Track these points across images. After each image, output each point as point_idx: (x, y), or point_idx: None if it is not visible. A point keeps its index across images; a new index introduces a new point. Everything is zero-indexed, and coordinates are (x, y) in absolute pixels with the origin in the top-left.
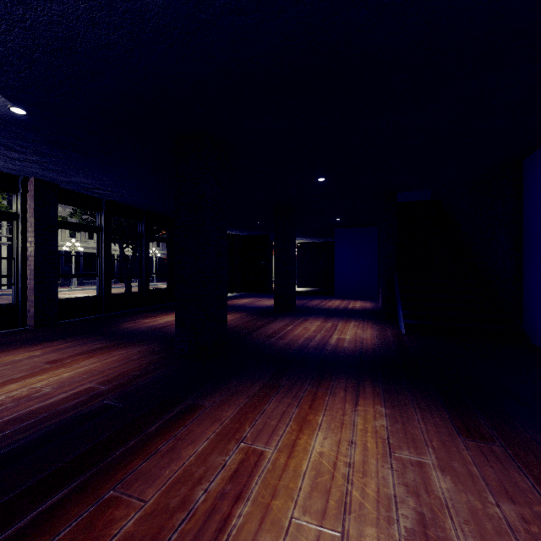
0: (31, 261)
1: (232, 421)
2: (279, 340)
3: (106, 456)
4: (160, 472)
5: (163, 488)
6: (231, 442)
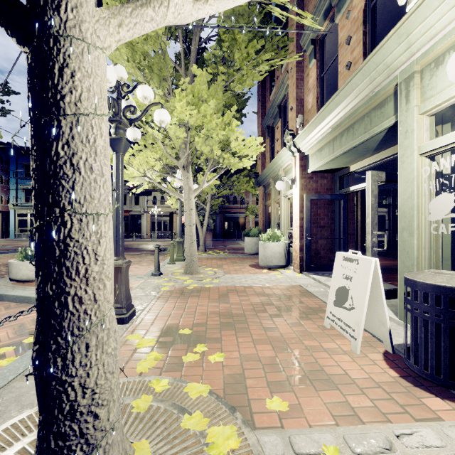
0: (359, 223)
1: None
2: None
3: (394, 272)
4: None
5: None
6: None
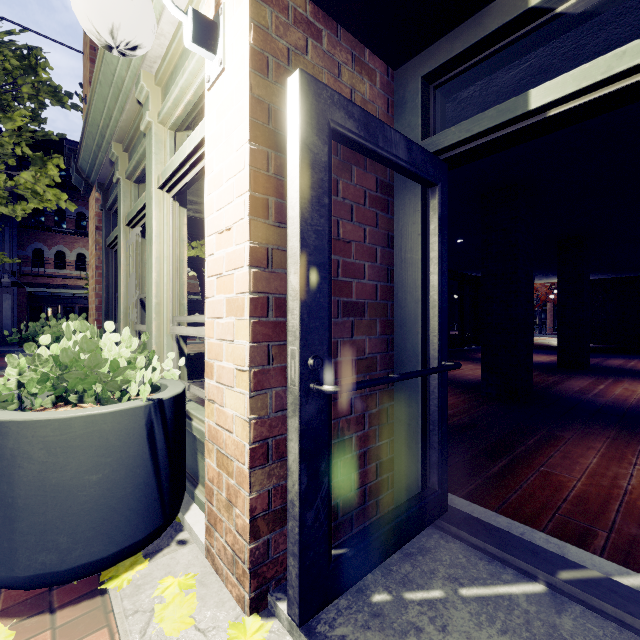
0: None
1: (609, 451)
2: (598, 397)
3: (511, 450)
4: (571, 467)
5: (584, 475)
6: (622, 463)
